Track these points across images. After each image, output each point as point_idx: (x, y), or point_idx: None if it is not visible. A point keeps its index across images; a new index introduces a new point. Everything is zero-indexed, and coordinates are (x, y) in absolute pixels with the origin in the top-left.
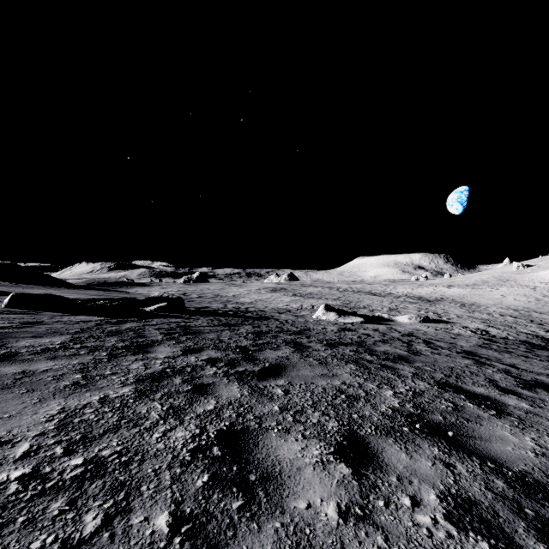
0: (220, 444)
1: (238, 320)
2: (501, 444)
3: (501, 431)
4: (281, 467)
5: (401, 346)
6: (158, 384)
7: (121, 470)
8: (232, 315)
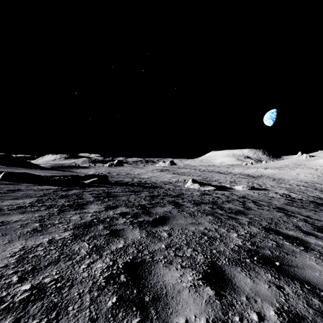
0: (125, 273)
1: (140, 188)
2: (311, 271)
3: (309, 262)
4: (167, 290)
5: (239, 204)
6: (87, 230)
7: (56, 294)
8: (136, 185)
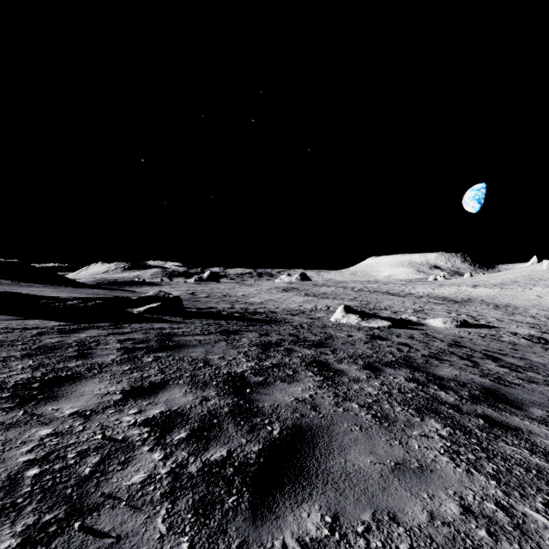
0: None
1: (242, 324)
2: None
3: None
4: None
5: (467, 367)
6: None
7: None
8: (236, 317)
